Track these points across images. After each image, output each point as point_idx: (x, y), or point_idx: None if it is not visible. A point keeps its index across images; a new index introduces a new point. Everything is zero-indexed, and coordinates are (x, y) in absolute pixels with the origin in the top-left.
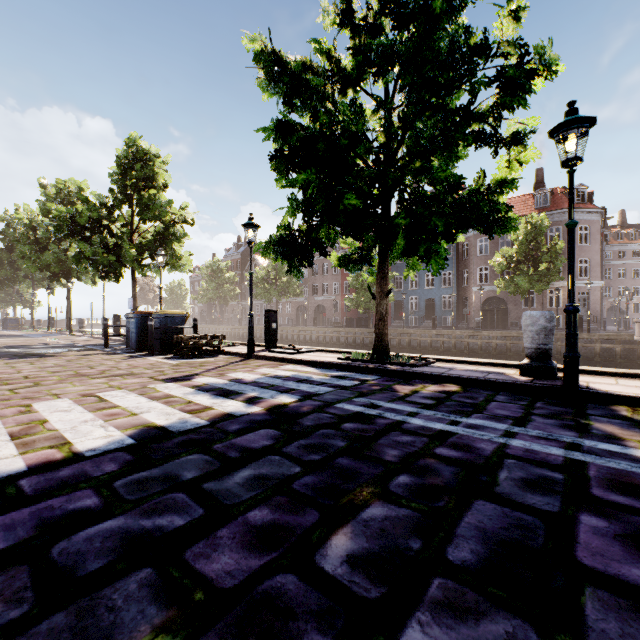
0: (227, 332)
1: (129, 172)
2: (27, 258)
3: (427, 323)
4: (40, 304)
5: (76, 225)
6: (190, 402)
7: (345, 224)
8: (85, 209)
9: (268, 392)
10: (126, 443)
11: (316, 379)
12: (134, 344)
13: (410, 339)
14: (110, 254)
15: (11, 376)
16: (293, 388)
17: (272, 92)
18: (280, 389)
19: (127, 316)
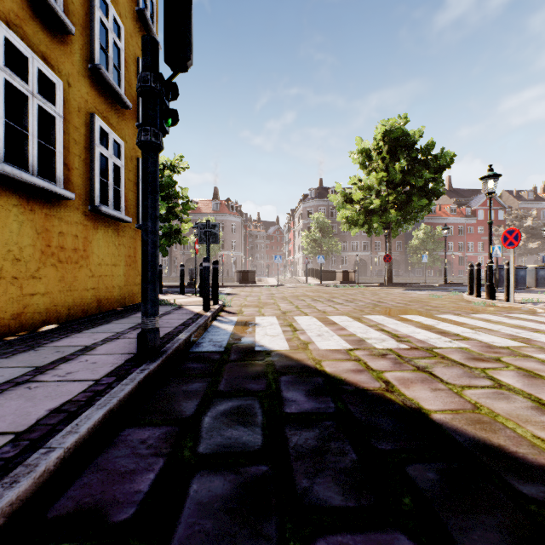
0: None
1: None
2: None
3: None
4: None
5: None
6: None
7: None
8: None
9: None
10: None
11: None
12: None
13: None
14: None
15: None
16: None
17: None
18: None
19: None
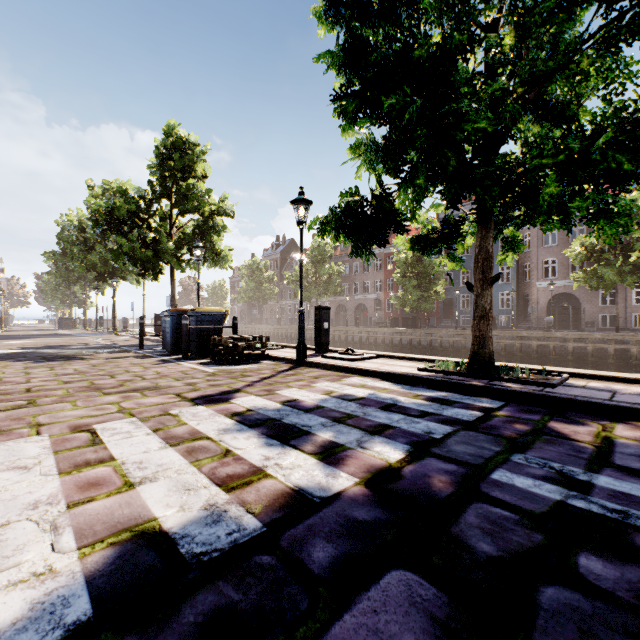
0: (266, 332)
1: (167, 162)
2: (76, 258)
3: None
4: (93, 305)
5: (114, 219)
6: (227, 453)
7: (444, 178)
8: (123, 202)
9: (348, 432)
10: (66, 620)
11: (408, 404)
12: (169, 346)
13: (465, 341)
14: (148, 249)
15: (12, 388)
16: (384, 423)
17: (332, 20)
18: (364, 425)
19: (163, 314)
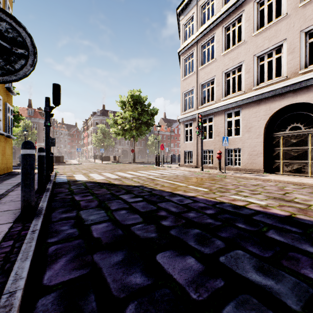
0: None
1: None
2: None
3: None
4: None
5: None
6: None
7: None
8: None
9: None
10: None
11: None
12: None
13: None
14: None
15: None
16: None
17: None
18: None
19: None
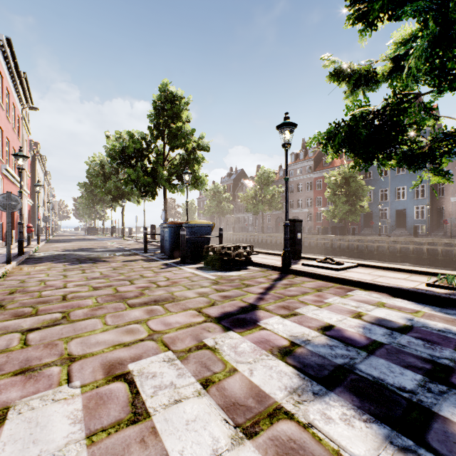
0: (224, 237)
1: (162, 112)
2: (98, 186)
3: (398, 231)
4: (108, 218)
5: (125, 155)
6: None
7: None
8: (131, 142)
9: None
10: None
11: None
12: (167, 251)
13: (388, 246)
14: (148, 176)
15: (52, 294)
16: None
17: None
18: None
19: (161, 226)
